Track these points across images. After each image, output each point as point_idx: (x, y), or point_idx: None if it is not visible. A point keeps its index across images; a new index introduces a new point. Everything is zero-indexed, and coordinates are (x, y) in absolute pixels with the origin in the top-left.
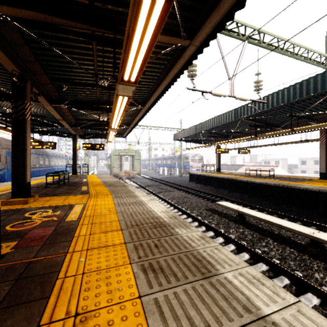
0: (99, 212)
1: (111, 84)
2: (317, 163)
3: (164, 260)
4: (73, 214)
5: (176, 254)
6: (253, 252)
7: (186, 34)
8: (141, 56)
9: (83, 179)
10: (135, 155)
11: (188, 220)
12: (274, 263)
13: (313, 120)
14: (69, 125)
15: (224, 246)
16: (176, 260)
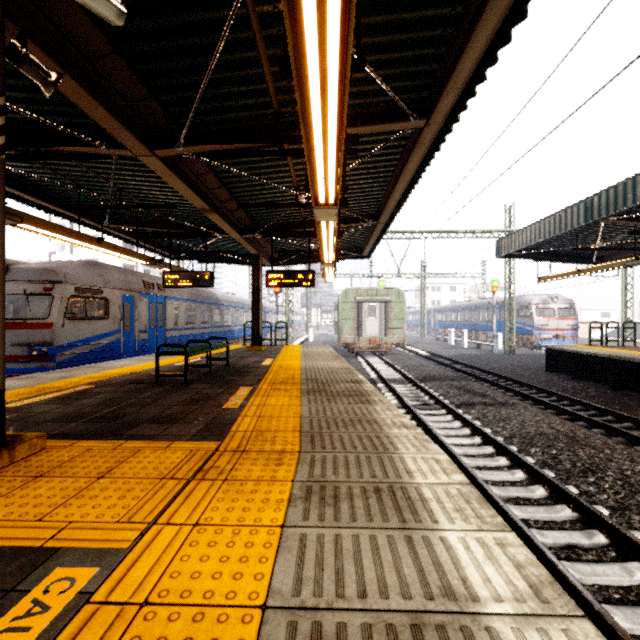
0: None
1: None
2: None
3: None
4: None
5: None
6: None
7: None
8: None
9: (267, 357)
10: (392, 301)
11: None
12: None
13: None
14: (238, 230)
15: None
16: None
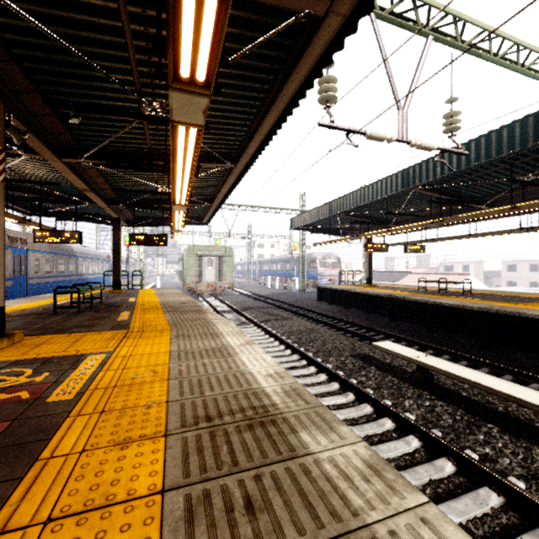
0: (132, 375)
1: None
2: (535, 269)
3: None
4: (73, 381)
5: None
6: (462, 458)
7: None
8: None
9: (130, 297)
10: (225, 255)
11: (319, 378)
12: (519, 493)
13: None
14: (105, 201)
15: (397, 440)
16: None
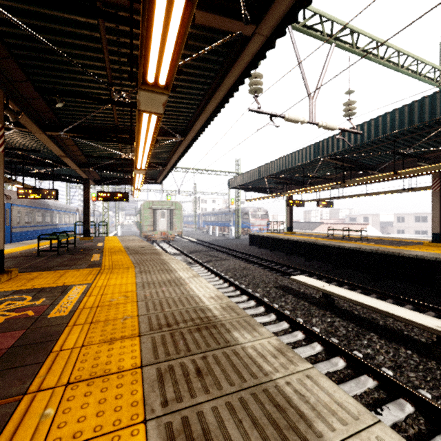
0: (109, 299)
1: (135, 102)
2: (418, 220)
3: (212, 409)
4: (65, 303)
5: (236, 393)
6: (350, 356)
7: (249, 15)
8: (174, 32)
9: (98, 242)
10: (175, 209)
11: (249, 303)
12: (387, 377)
13: (424, 160)
14: (78, 165)
15: (306, 346)
16: (235, 408)
